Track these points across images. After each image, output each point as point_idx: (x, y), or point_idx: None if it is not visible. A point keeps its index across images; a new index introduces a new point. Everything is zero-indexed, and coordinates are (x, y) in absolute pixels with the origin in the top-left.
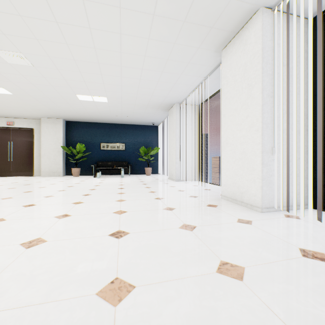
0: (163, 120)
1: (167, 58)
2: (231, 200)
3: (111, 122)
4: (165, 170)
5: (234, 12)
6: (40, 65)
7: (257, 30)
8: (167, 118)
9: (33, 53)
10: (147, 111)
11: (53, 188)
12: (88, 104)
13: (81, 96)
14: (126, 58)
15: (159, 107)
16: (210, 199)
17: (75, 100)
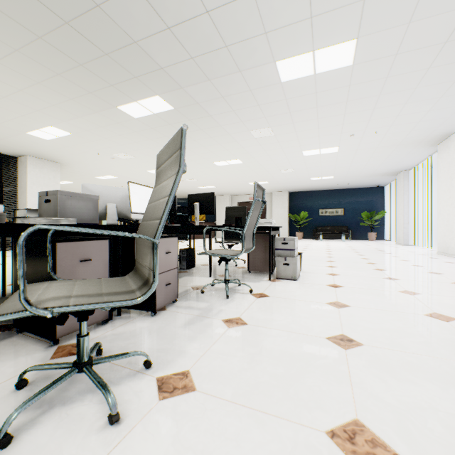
0: (390, 182)
1: (388, 155)
2: (441, 253)
3: (329, 189)
4: (394, 236)
5: (434, 136)
6: (298, 171)
7: (453, 145)
8: (395, 180)
9: (298, 168)
10: (370, 178)
11: (299, 244)
12: (315, 181)
13: (313, 178)
14: (356, 160)
15: (384, 174)
16: (424, 253)
17: (307, 180)
